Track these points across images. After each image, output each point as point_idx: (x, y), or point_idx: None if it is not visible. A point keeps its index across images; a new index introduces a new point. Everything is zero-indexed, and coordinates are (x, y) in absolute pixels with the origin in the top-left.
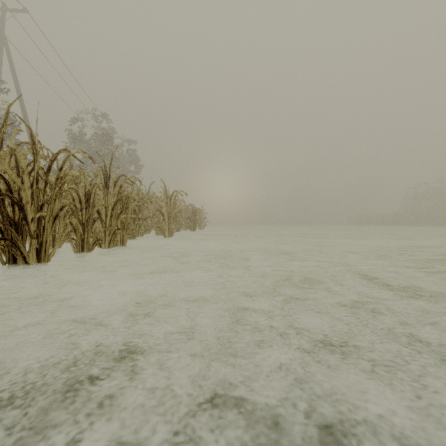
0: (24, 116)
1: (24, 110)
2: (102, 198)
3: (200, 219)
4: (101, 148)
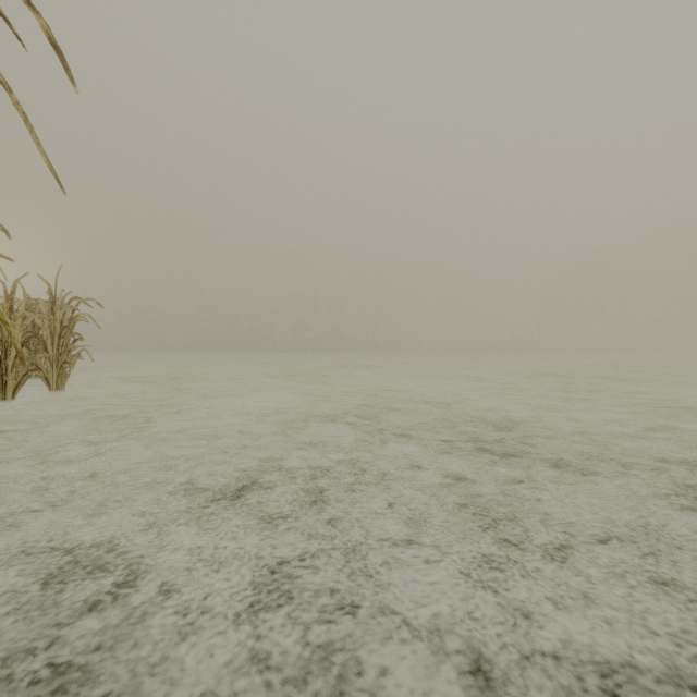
0: None
1: None
2: None
3: None
4: None
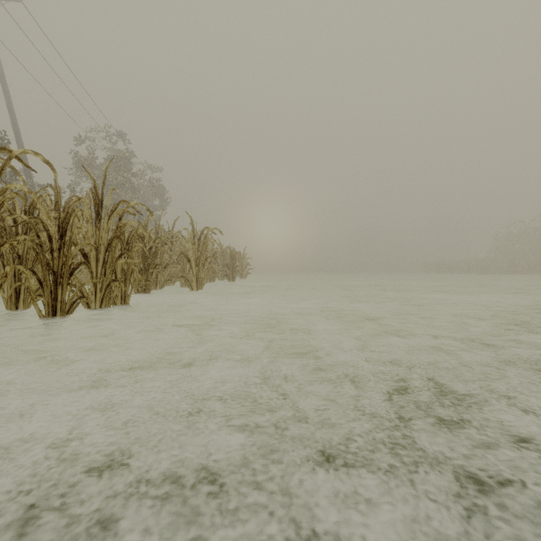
0: (16, 133)
1: (16, 126)
2: (90, 234)
3: (241, 265)
4: (115, 176)
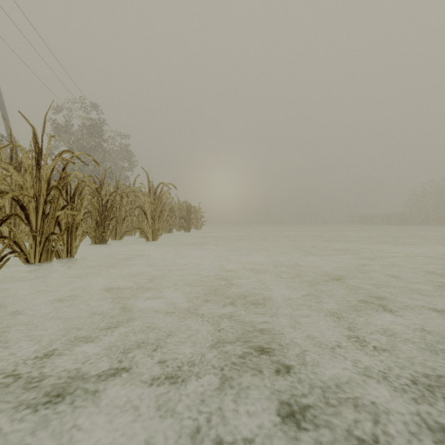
0: (0, 103)
1: (0, 97)
2: (29, 184)
3: (196, 218)
4: (88, 141)
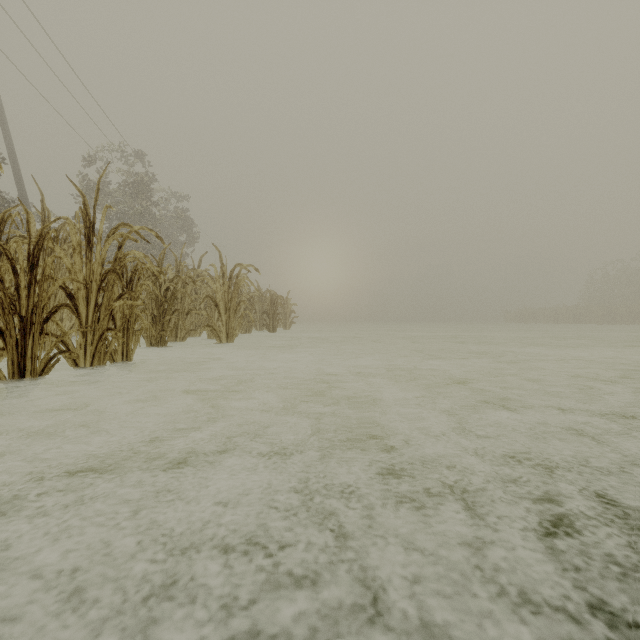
0: (10, 152)
1: (10, 143)
2: (78, 267)
3: (284, 313)
4: (132, 204)
